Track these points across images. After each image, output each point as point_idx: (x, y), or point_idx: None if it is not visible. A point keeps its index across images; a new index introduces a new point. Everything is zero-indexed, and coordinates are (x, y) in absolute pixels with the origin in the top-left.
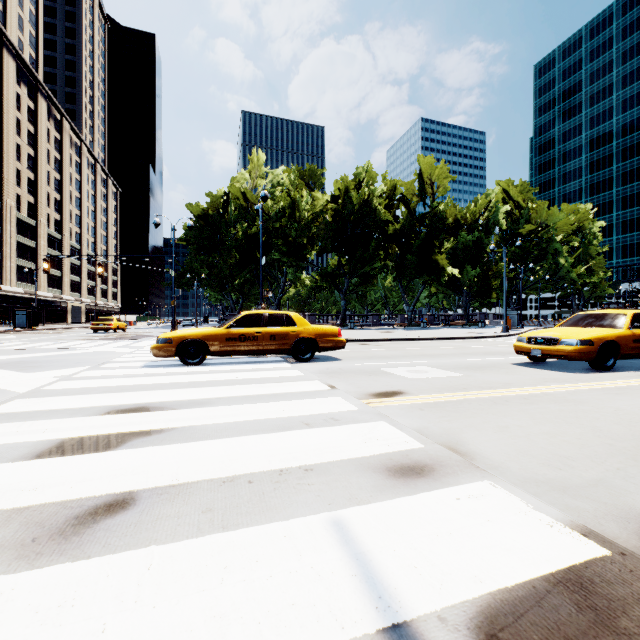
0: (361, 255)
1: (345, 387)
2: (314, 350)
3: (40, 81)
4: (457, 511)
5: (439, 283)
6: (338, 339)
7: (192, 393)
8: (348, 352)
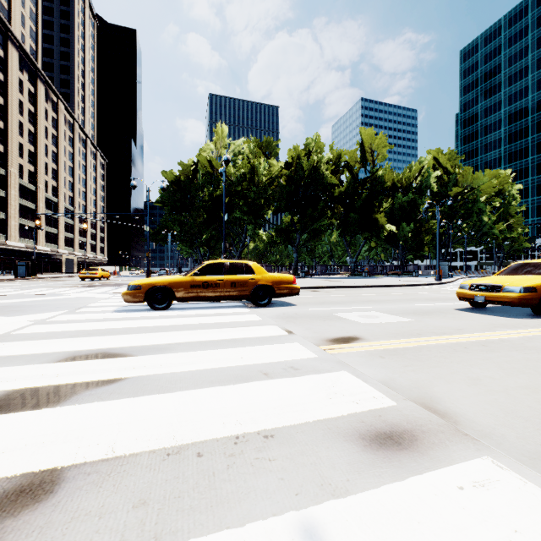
0: (311, 214)
1: (302, 332)
2: (271, 296)
3: (39, 69)
4: (467, 511)
5: (378, 238)
6: (293, 286)
7: (154, 338)
8: (301, 298)
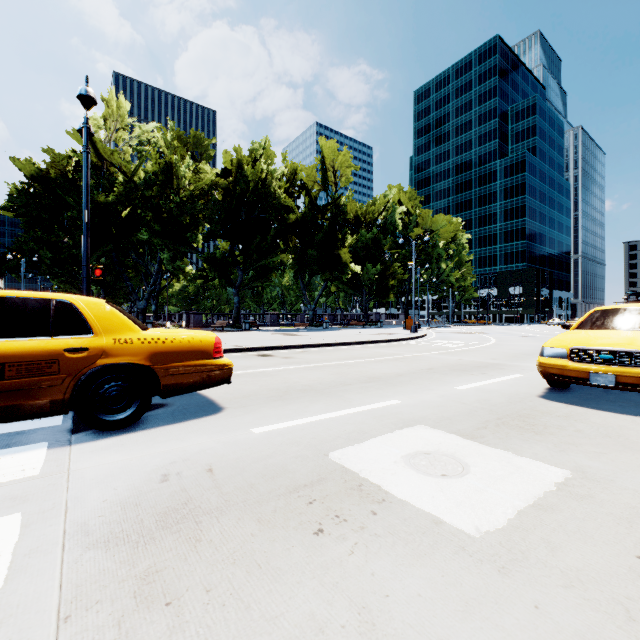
0: (258, 244)
1: None
2: (147, 395)
3: None
4: None
5: (340, 281)
6: (214, 362)
7: None
8: (240, 378)
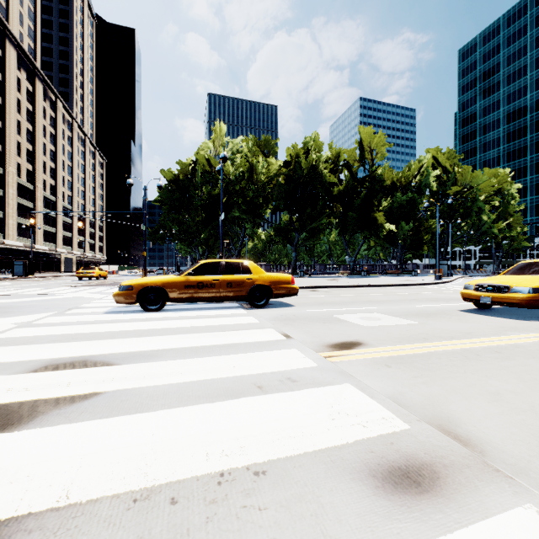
0: (309, 213)
1: (300, 336)
2: (269, 297)
3: (37, 67)
4: None
5: (377, 237)
6: (291, 286)
7: (141, 343)
8: (300, 298)
